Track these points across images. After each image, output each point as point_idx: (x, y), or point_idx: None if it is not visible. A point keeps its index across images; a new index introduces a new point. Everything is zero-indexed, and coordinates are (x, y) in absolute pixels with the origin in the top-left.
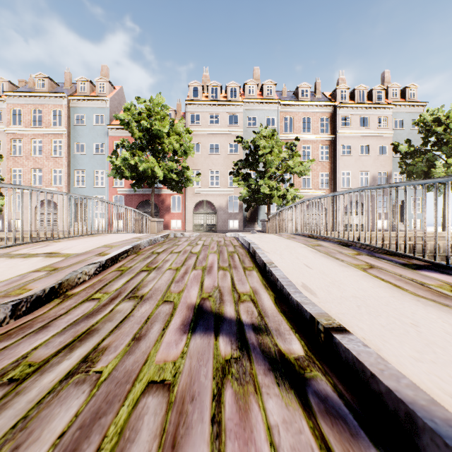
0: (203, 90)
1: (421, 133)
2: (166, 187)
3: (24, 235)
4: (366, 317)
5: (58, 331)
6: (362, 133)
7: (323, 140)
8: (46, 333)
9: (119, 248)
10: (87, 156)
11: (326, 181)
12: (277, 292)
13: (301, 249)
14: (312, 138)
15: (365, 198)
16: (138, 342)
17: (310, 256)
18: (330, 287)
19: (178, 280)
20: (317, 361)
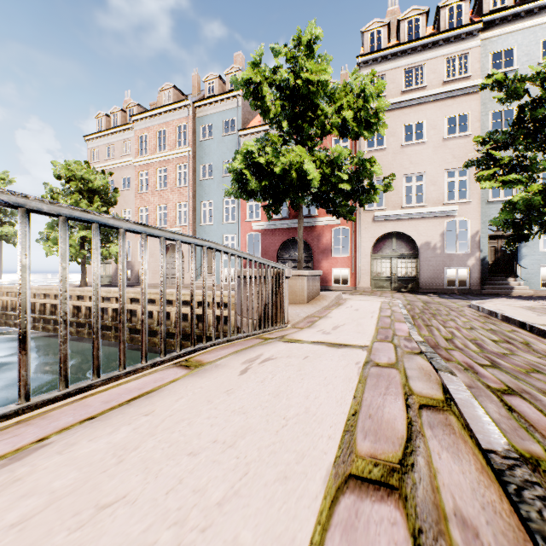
0: (389, 36)
1: None
2: (323, 214)
3: None
4: None
5: None
6: None
7: None
8: None
9: None
10: (215, 181)
11: None
12: None
13: None
14: None
15: None
16: None
17: None
18: None
19: None
20: None
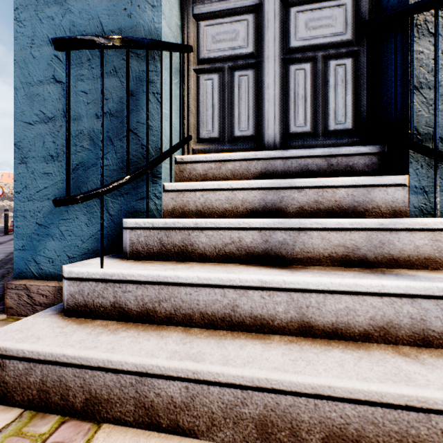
0: None
1: None
2: None
3: None
4: None
5: None
6: None
7: None
8: None
9: None
10: None
11: None
12: None
13: None
14: None
15: None
16: None
17: None
18: None
19: None
20: None
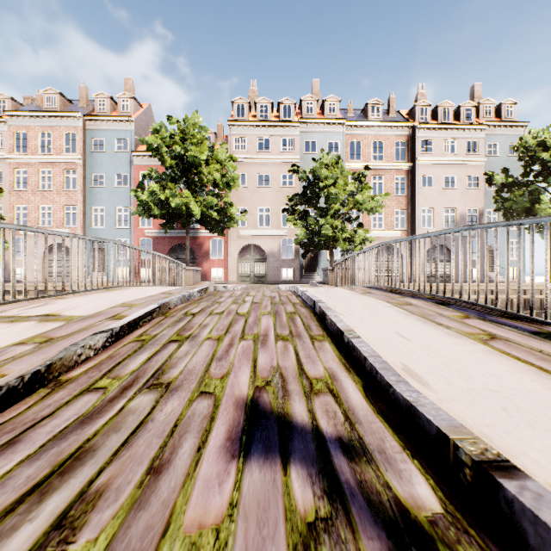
0: (250, 108)
1: (521, 160)
2: (204, 228)
3: (29, 287)
4: (529, 433)
5: (30, 453)
6: (447, 160)
7: (399, 169)
8: (9, 457)
9: (141, 307)
10: (108, 190)
11: (402, 221)
12: (365, 377)
13: (386, 310)
14: (385, 166)
15: (469, 240)
16: (157, 477)
17: (401, 320)
18: (446, 371)
19: (220, 356)
20: (471, 527)
